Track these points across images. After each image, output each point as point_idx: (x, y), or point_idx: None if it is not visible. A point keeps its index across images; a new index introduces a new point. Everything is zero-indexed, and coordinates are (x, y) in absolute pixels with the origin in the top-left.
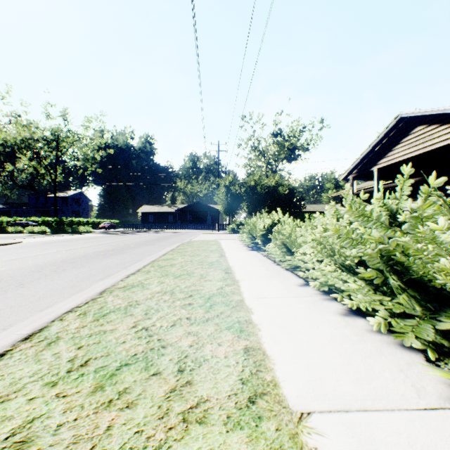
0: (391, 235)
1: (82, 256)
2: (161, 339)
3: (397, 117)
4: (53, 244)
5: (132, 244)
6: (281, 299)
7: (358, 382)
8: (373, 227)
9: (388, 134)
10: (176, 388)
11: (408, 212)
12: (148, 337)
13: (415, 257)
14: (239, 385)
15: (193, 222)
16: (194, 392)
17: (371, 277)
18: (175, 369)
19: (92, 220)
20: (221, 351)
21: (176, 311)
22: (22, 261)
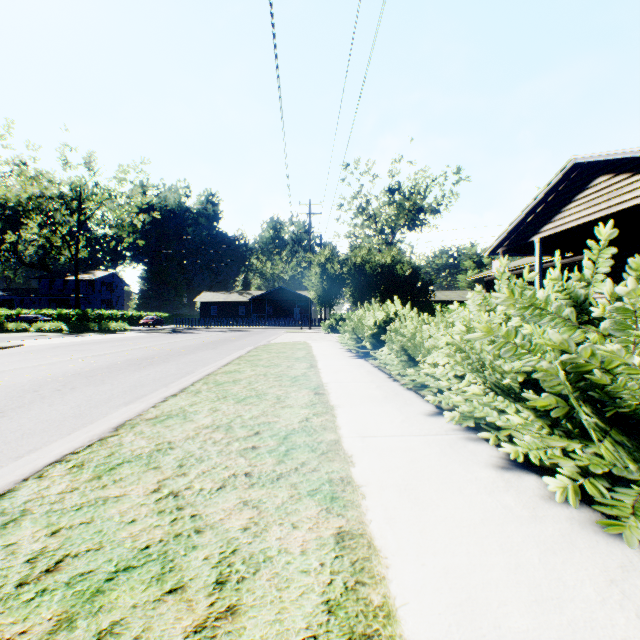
0: (580, 338)
1: (105, 367)
2: (196, 516)
3: (569, 163)
4: (67, 348)
5: (183, 348)
6: (400, 438)
7: (540, 609)
8: (552, 325)
9: (556, 188)
10: (206, 623)
11: (605, 301)
12: (175, 510)
13: (624, 376)
14: (322, 616)
15: (273, 316)
16: (238, 633)
17: (547, 407)
18: (211, 579)
19: (130, 313)
20: (295, 539)
21: (231, 460)
22: (14, 375)
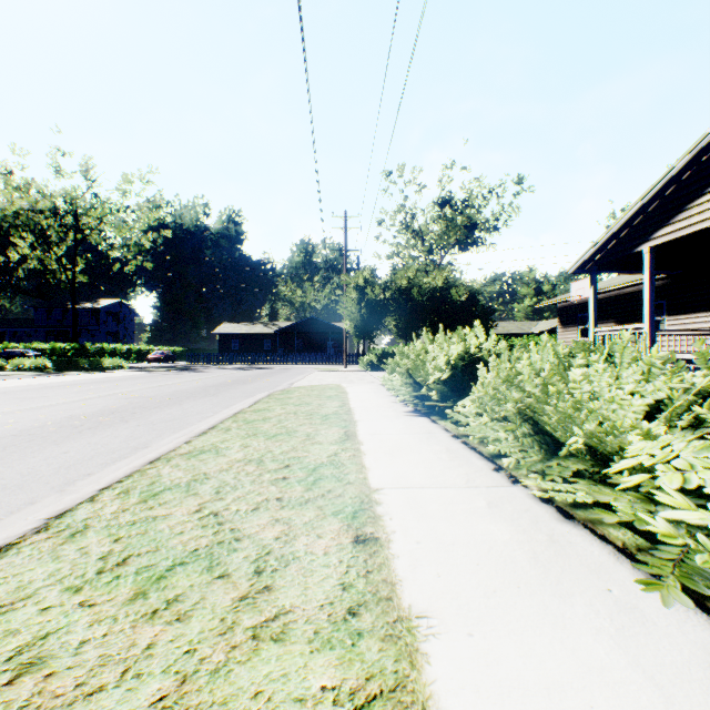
0: None
1: (12, 434)
2: None
3: (704, 139)
4: (14, 394)
5: (171, 394)
6: None
7: None
8: None
9: (678, 178)
10: None
11: None
12: None
13: None
14: None
15: (303, 351)
16: None
17: None
18: None
19: (137, 347)
20: None
21: None
22: None
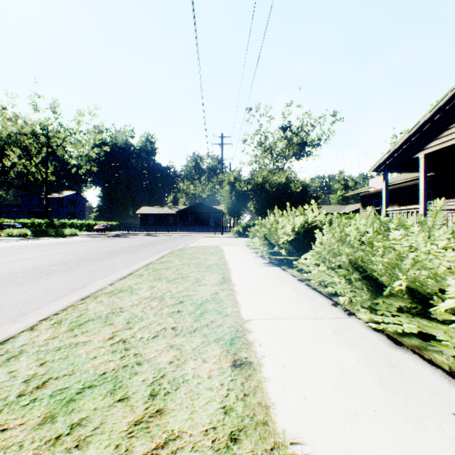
0: None
1: None
2: None
3: None
4: (1, 252)
5: (106, 252)
6: None
7: None
8: None
9: (443, 107)
10: None
11: None
12: None
13: None
14: None
15: (194, 224)
16: None
17: None
18: None
19: (87, 222)
20: None
21: None
22: None
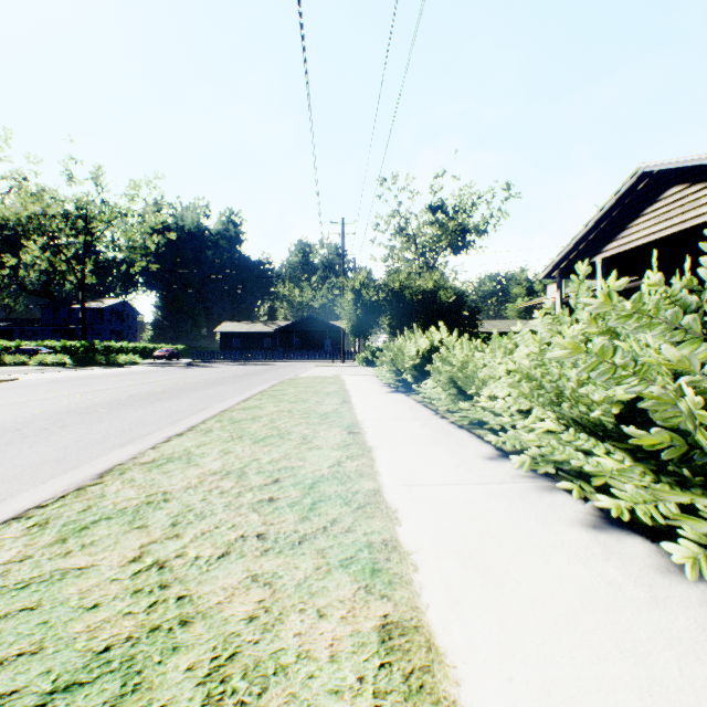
0: (703, 355)
1: (106, 403)
2: (185, 598)
3: (637, 172)
4: (67, 382)
5: (198, 382)
6: (456, 487)
7: None
8: (667, 338)
9: (621, 201)
10: None
11: None
12: (156, 589)
13: None
14: None
15: (302, 349)
16: None
17: (657, 447)
18: (192, 706)
19: (142, 345)
20: (322, 636)
21: (240, 516)
22: None
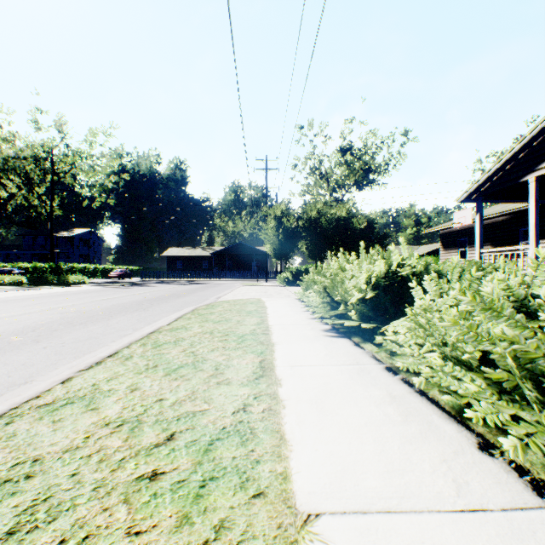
0: None
1: None
2: None
3: None
4: None
5: (106, 309)
6: None
7: None
8: None
9: None
10: None
11: None
12: None
13: None
14: None
15: (233, 269)
16: None
17: None
18: None
19: (102, 266)
20: None
21: None
22: None
